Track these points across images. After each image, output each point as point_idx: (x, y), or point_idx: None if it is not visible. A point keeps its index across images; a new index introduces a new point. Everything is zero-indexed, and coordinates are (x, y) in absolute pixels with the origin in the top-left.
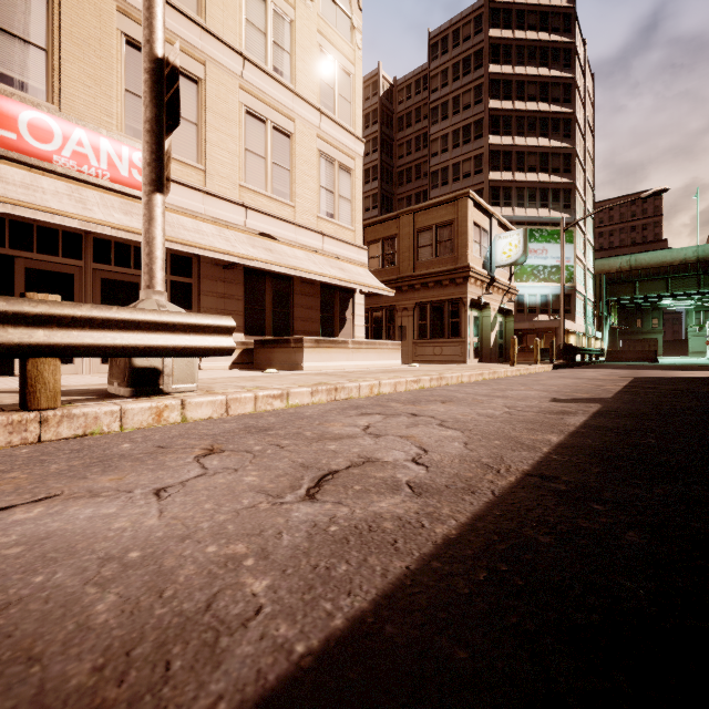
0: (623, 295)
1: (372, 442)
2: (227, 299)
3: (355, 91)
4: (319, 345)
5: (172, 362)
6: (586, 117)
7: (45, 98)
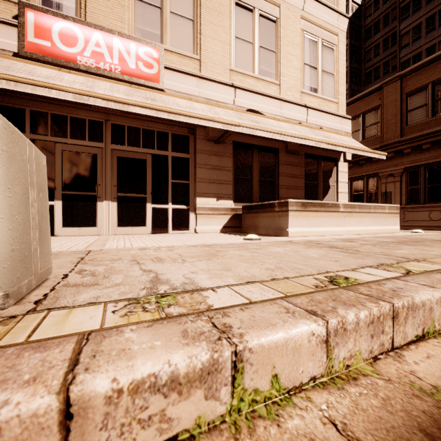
0: None
1: None
2: (218, 170)
3: None
4: (306, 208)
5: None
6: None
7: (75, 13)
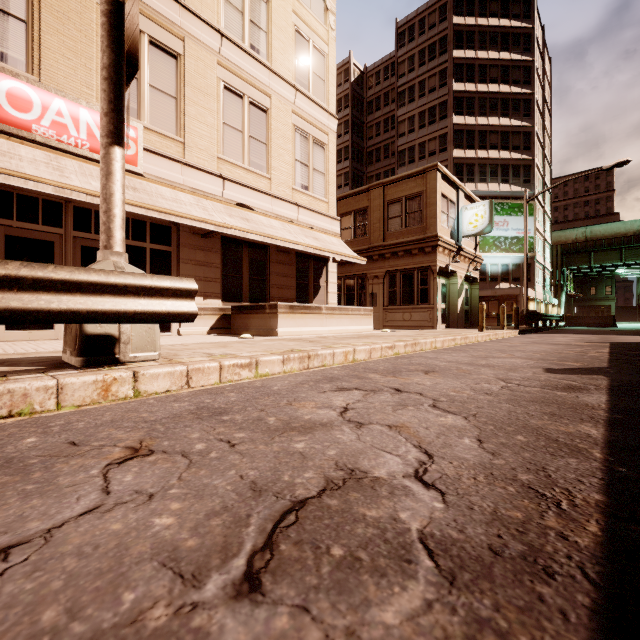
0: (578, 264)
1: (353, 436)
2: (205, 267)
3: (328, 70)
4: (294, 310)
5: (130, 329)
6: (544, 98)
7: (25, 68)
